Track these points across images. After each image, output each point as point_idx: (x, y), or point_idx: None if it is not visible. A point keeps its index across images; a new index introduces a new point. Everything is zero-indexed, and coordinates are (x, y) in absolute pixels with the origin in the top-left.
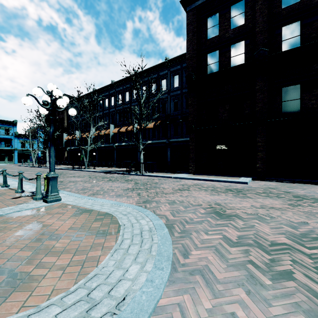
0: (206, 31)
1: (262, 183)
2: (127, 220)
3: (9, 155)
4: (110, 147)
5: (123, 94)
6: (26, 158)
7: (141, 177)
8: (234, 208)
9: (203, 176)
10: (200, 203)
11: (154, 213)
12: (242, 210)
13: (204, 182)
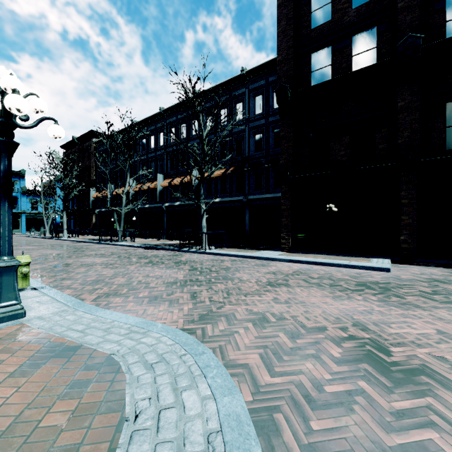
0: (309, 16)
1: (415, 270)
2: (149, 393)
3: (13, 220)
4: (158, 208)
5: (177, 128)
6: (39, 225)
7: (203, 257)
8: (405, 340)
9: (305, 255)
10: (322, 324)
11: (221, 359)
12: (427, 348)
13: (310, 267)
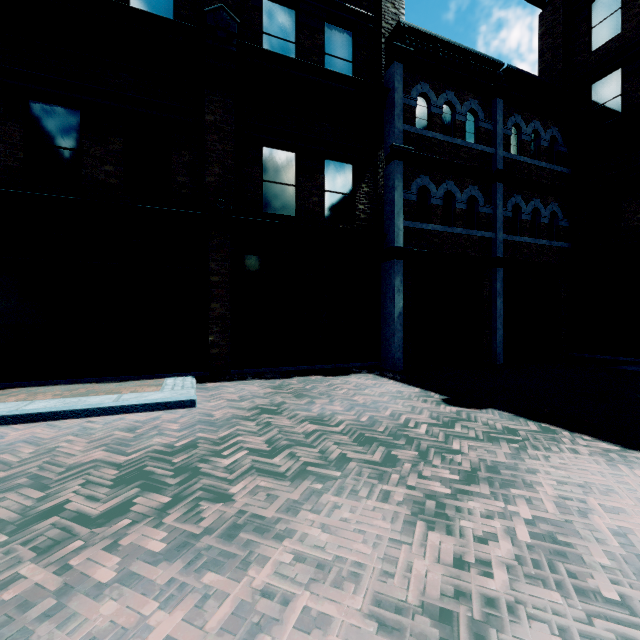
0: None
1: (231, 392)
2: None
3: None
4: None
5: None
6: None
7: None
8: None
9: (6, 392)
10: None
11: None
12: None
13: None
